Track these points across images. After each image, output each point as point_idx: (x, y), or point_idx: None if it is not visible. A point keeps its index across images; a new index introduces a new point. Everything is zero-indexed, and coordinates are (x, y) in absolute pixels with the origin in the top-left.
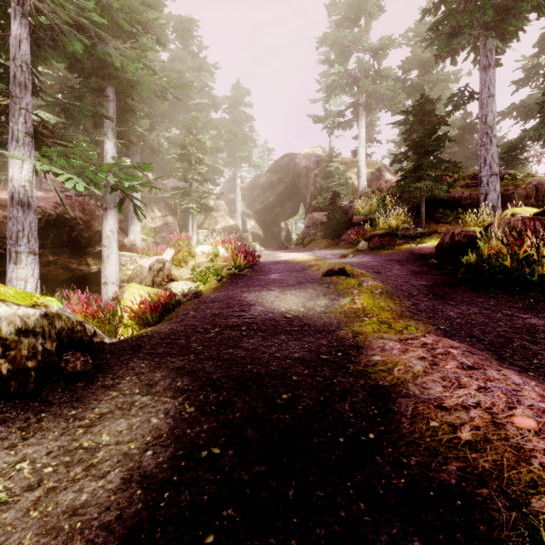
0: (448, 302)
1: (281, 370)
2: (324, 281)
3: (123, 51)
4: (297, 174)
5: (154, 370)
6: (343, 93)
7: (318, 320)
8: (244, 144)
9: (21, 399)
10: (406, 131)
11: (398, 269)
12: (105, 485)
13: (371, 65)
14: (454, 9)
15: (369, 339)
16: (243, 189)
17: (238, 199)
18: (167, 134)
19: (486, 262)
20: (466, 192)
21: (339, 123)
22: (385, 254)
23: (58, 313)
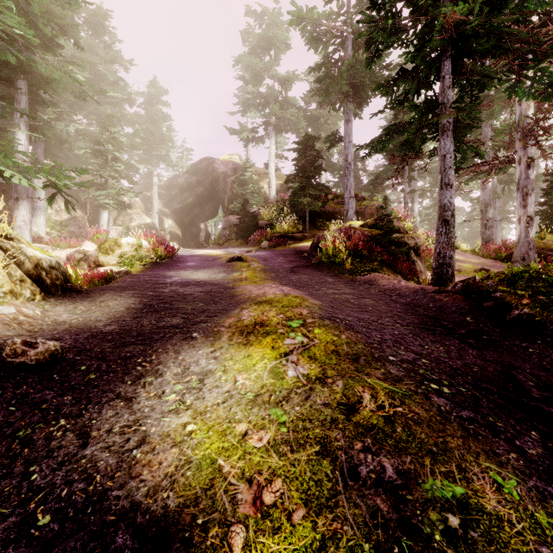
0: (296, 274)
1: (190, 293)
2: (226, 264)
3: (49, 62)
4: (216, 179)
5: (120, 293)
6: (257, 110)
7: (216, 282)
8: (162, 142)
9: (59, 295)
10: (295, 159)
11: (281, 259)
12: (119, 310)
13: (279, 93)
14: (327, 75)
15: (240, 285)
16: (160, 187)
17: (154, 197)
18: (78, 126)
19: (321, 252)
20: (337, 208)
21: (253, 138)
22: (278, 250)
23: (60, 263)
